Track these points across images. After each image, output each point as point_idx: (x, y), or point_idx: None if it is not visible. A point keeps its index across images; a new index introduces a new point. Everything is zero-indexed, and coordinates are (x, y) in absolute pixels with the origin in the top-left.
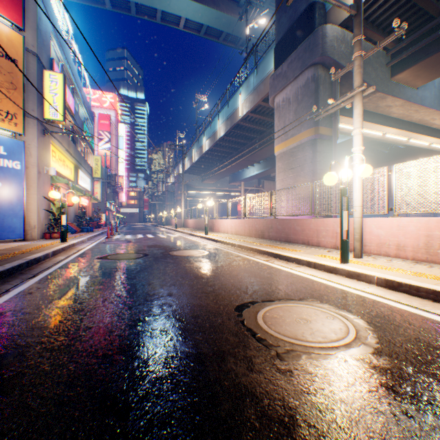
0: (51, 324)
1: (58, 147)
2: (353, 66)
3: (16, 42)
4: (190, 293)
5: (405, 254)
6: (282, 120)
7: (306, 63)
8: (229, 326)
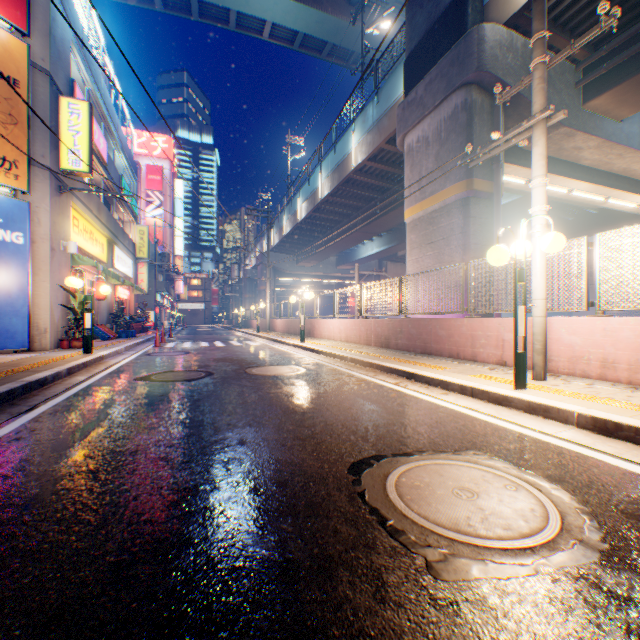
0: (36, 498)
1: (83, 212)
2: (532, 79)
3: (16, 53)
4: (274, 439)
5: (615, 374)
6: (417, 170)
7: (453, 83)
8: (340, 503)
